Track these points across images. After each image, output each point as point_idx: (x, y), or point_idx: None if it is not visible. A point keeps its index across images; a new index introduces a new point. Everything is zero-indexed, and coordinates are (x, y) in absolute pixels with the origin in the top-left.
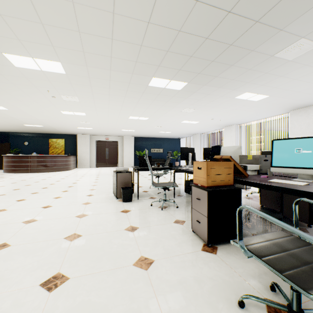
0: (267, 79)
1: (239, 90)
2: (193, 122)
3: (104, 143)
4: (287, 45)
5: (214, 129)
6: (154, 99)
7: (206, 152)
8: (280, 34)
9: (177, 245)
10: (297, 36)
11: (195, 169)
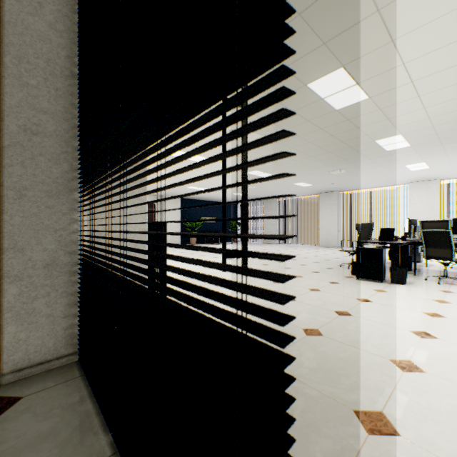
0: None
1: (424, 160)
2: (305, 185)
3: None
4: None
5: (305, 194)
6: (339, 155)
7: (412, 224)
8: None
9: None
10: None
11: None
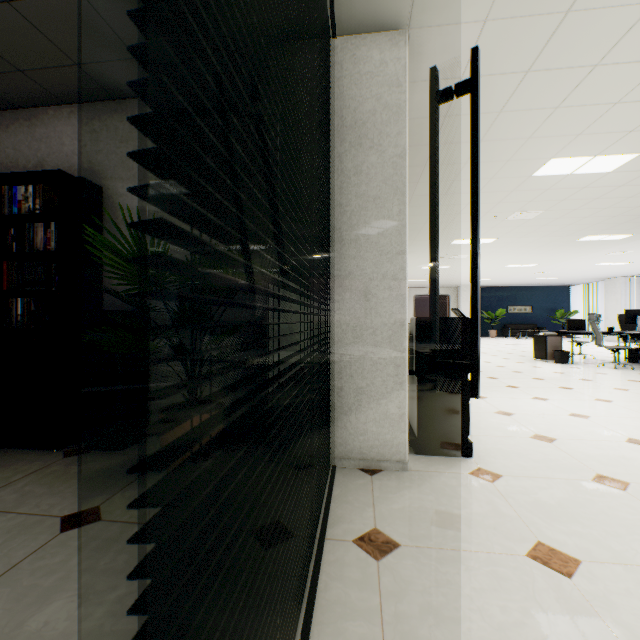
0: None
1: None
2: (618, 264)
3: (426, 299)
4: None
5: None
6: (571, 248)
7: None
8: None
9: None
10: None
11: None
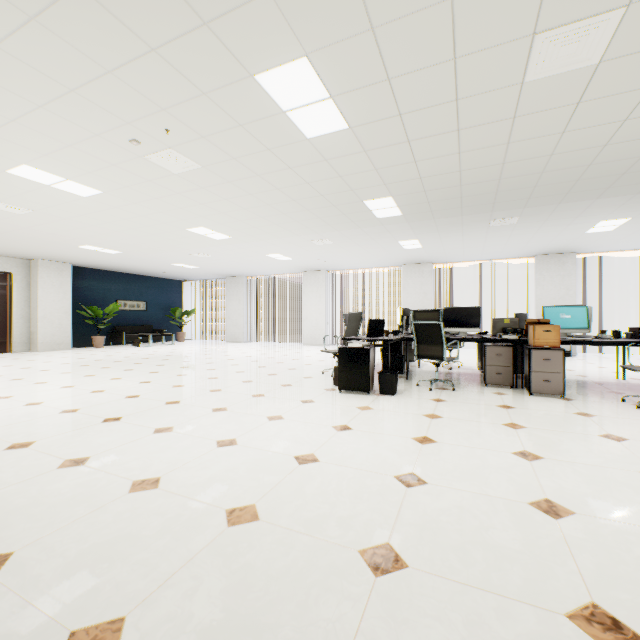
0: (451, 234)
1: (417, 236)
2: (283, 258)
3: None
4: (507, 217)
5: (285, 272)
6: (322, 217)
7: (405, 314)
8: (518, 210)
9: (555, 403)
10: (520, 214)
11: (538, 332)
